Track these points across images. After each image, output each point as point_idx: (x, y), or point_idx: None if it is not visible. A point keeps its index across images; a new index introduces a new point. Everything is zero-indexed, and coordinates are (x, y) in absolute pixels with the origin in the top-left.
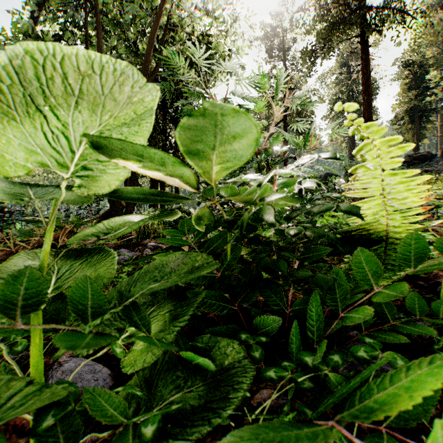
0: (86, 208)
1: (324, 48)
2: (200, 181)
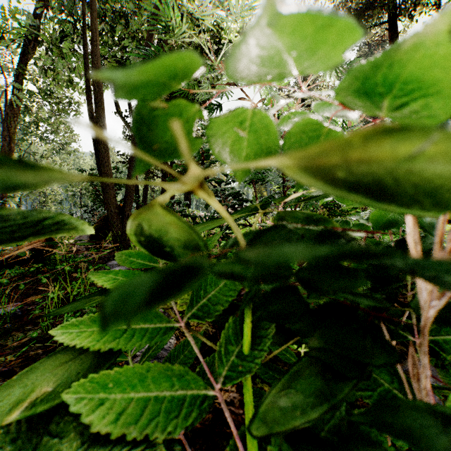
0: (92, 211)
1: None
2: (209, 179)
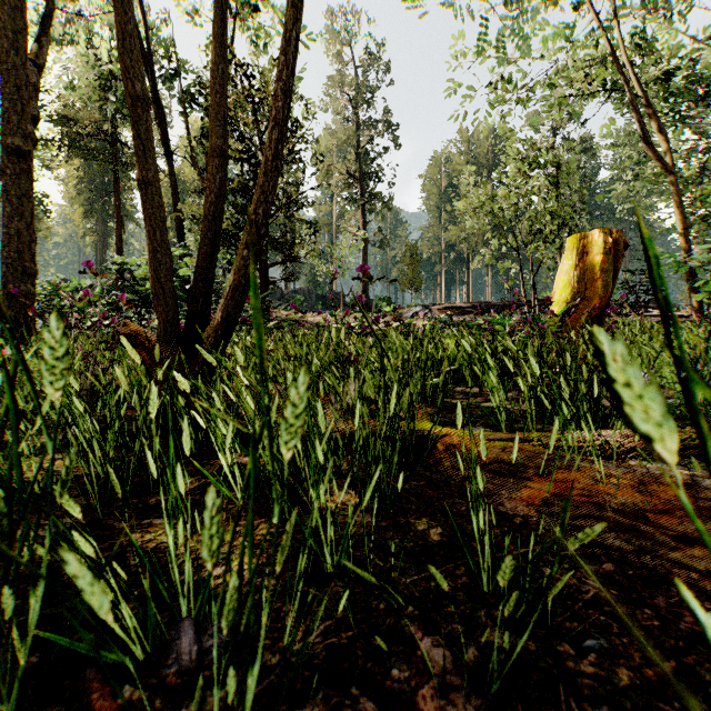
0: None
1: (72, 147)
2: None
